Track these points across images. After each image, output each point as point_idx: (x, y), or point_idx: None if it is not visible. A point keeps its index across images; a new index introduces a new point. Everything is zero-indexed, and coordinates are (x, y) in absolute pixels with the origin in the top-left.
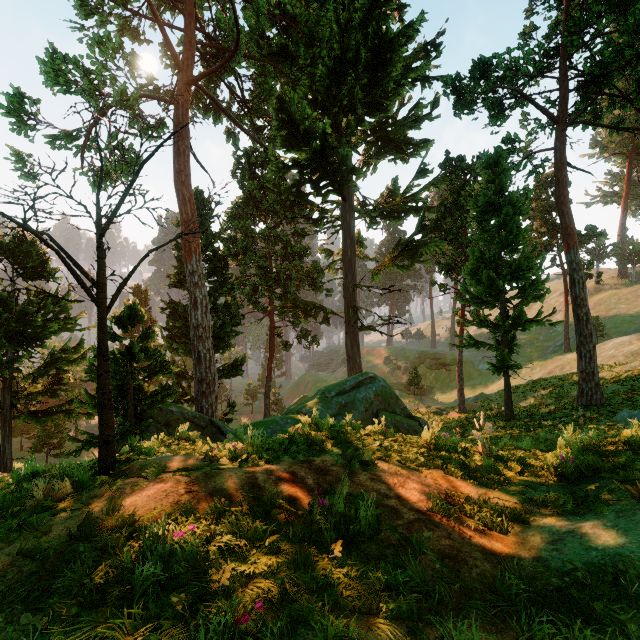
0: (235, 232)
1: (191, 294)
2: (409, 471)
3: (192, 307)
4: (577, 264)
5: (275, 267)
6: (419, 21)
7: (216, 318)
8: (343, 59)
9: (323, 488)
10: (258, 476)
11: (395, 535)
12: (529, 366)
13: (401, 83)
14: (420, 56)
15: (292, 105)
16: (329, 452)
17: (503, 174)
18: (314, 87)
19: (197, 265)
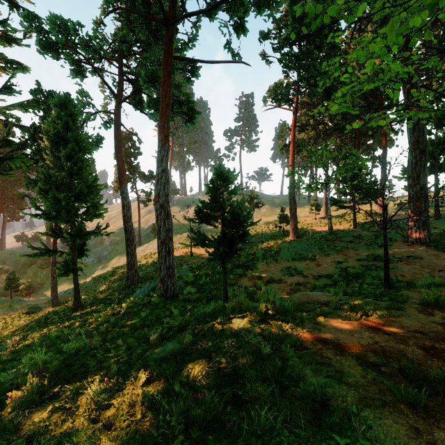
0: None
1: None
2: None
3: None
4: (126, 194)
5: None
6: None
7: None
8: None
9: None
10: None
11: None
12: (118, 257)
13: None
14: None
15: None
16: None
17: (73, 117)
18: None
19: None
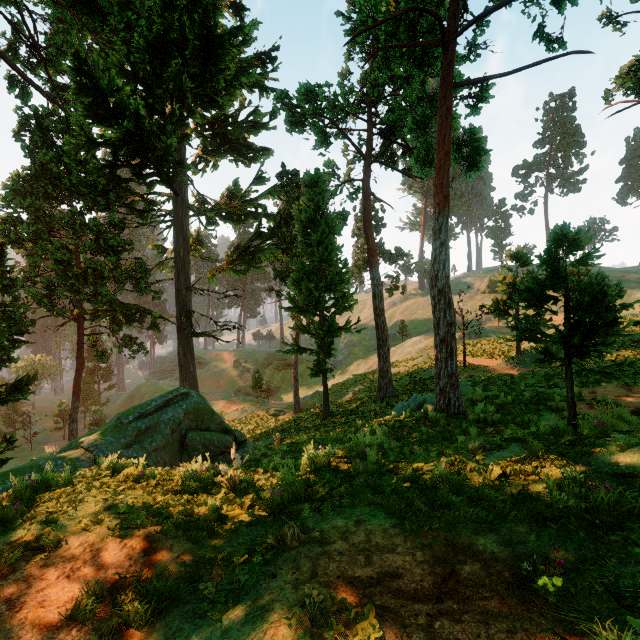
0: (17, 212)
1: None
2: (108, 542)
3: None
4: (377, 280)
5: (84, 262)
6: (249, 27)
7: None
8: (166, 37)
9: None
10: None
11: None
12: (356, 363)
13: (234, 84)
14: (257, 63)
15: (96, 70)
16: None
17: (322, 195)
18: (132, 58)
19: None
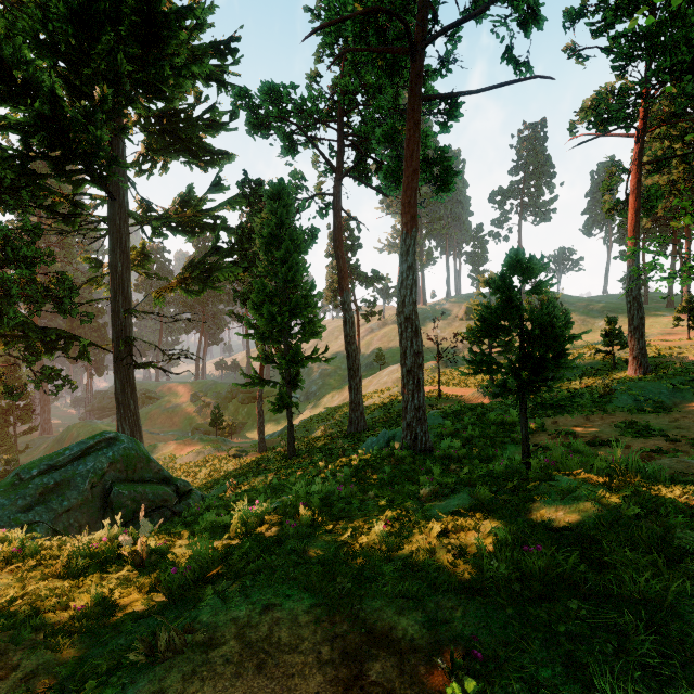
0: None
1: None
2: None
3: None
4: (348, 305)
5: None
6: (201, 9)
7: None
8: (95, 6)
9: None
10: None
11: None
12: (331, 394)
13: (184, 73)
14: (214, 53)
15: None
16: None
17: (287, 208)
18: (50, 26)
19: None
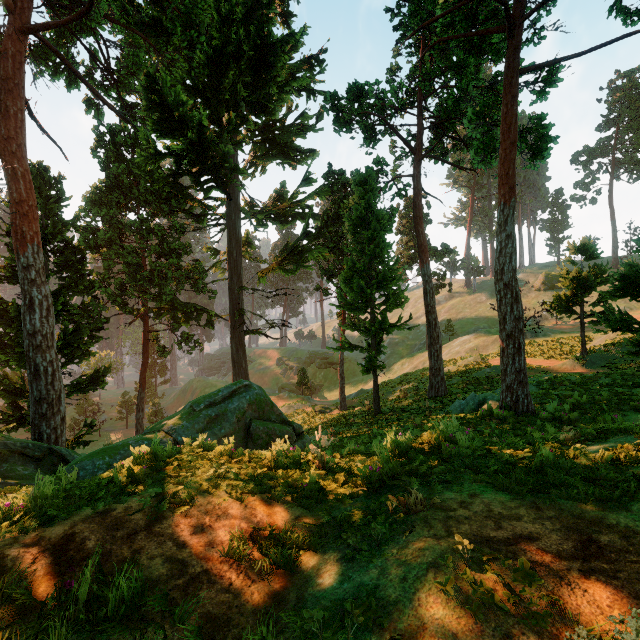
0: (95, 221)
1: (25, 293)
2: (231, 502)
3: (26, 310)
4: (429, 277)
5: (149, 264)
6: (300, 33)
7: (67, 322)
8: (224, 51)
9: (104, 551)
10: (9, 553)
11: (155, 608)
12: (400, 362)
13: (285, 89)
14: (305, 67)
15: (164, 87)
16: (143, 493)
17: (372, 192)
18: (193, 73)
19: (35, 258)
